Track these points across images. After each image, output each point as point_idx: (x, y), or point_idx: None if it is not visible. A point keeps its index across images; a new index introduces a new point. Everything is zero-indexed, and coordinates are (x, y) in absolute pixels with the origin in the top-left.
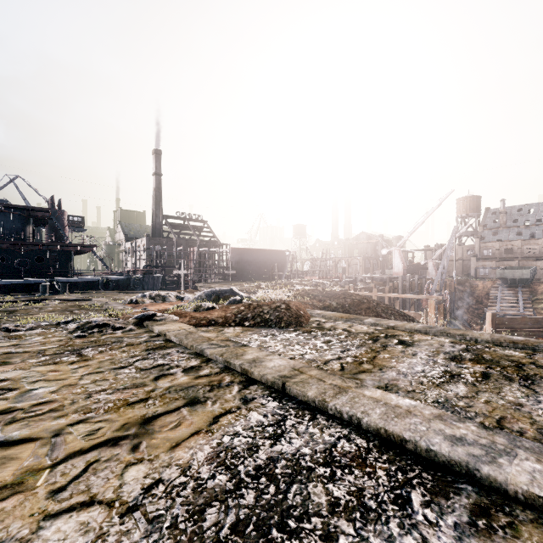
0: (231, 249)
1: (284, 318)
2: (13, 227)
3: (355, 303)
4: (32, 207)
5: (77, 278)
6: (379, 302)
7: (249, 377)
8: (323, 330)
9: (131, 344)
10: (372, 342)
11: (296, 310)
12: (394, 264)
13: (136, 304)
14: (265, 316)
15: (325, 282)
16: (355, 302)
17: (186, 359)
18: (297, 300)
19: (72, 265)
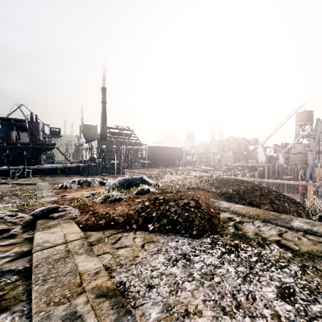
0: (147, 147)
1: (196, 221)
2: (1, 132)
3: (249, 190)
4: (13, 118)
5: (43, 166)
6: (269, 189)
7: None
8: (251, 244)
9: None
10: None
11: (206, 206)
12: (259, 156)
13: (64, 189)
14: (173, 217)
15: (210, 169)
16: (248, 189)
17: None
18: (197, 186)
19: (42, 157)
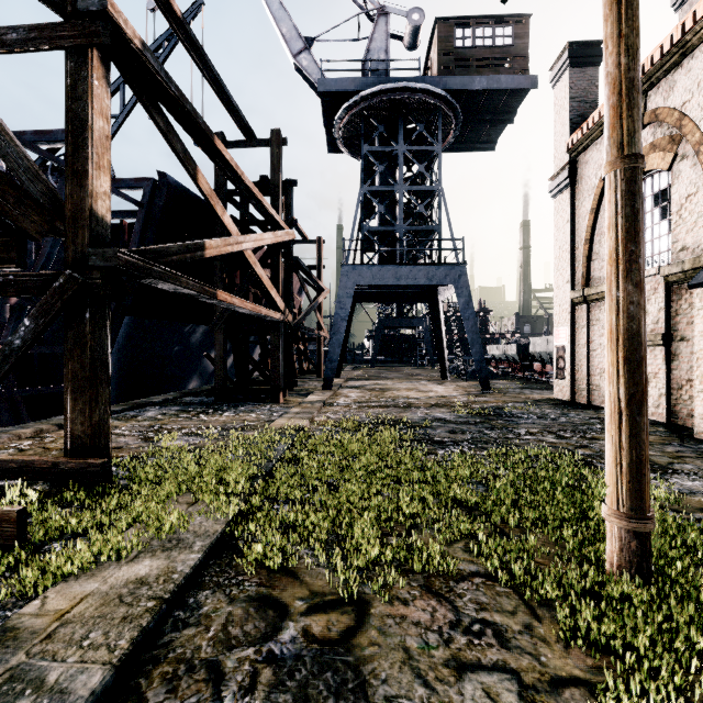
0: None
1: None
2: None
3: None
4: (483, 311)
5: None
6: None
7: None
8: None
9: None
10: None
11: None
12: None
13: None
14: None
15: None
16: None
17: None
18: None
19: None
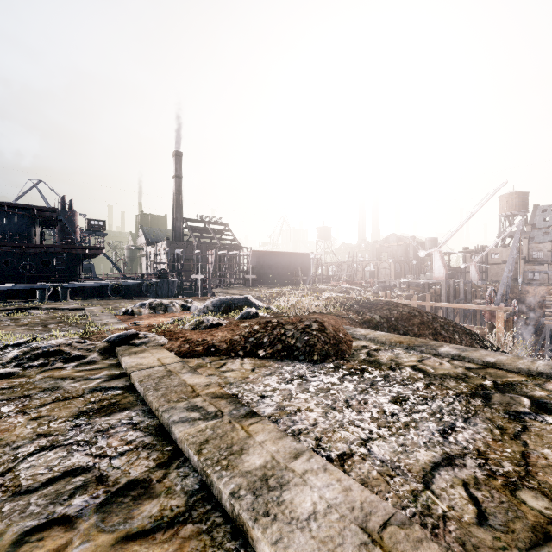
0: (251, 252)
1: (317, 346)
2: (17, 228)
3: (404, 316)
4: (37, 206)
5: (84, 283)
6: (435, 315)
7: (250, 549)
8: (381, 368)
9: (63, 398)
10: (484, 403)
11: (333, 331)
12: (434, 267)
13: (131, 315)
14: (289, 342)
15: (355, 288)
16: (403, 315)
17: (131, 450)
18: (328, 312)
19: (81, 269)
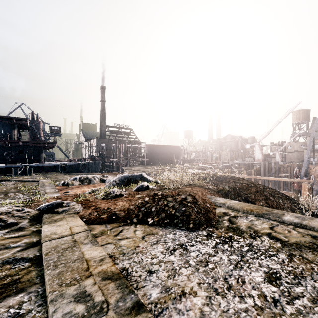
0: (145, 145)
1: (192, 215)
2: (3, 131)
3: (245, 187)
4: (15, 117)
5: (44, 164)
6: (264, 186)
7: None
8: (244, 236)
9: None
10: None
11: (203, 202)
12: (256, 154)
13: (66, 186)
14: (171, 211)
15: (208, 167)
16: (244, 186)
17: None
18: (194, 184)
19: (43, 155)
